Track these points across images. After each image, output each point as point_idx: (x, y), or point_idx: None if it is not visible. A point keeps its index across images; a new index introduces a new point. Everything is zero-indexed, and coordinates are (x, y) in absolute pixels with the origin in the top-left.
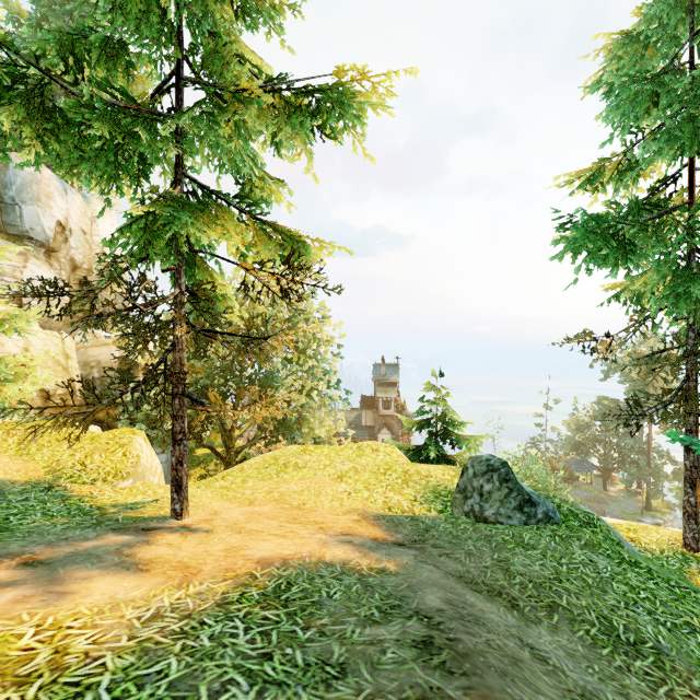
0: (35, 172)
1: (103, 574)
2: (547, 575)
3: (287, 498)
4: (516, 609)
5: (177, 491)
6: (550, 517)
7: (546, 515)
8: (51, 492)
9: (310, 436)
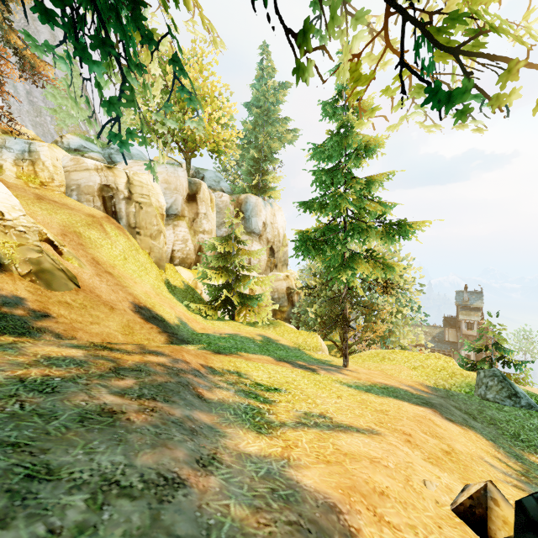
0: (256, 201)
1: (338, 373)
2: (502, 419)
3: (384, 370)
4: (474, 419)
5: (345, 358)
6: (531, 407)
7: (527, 405)
8: (301, 351)
9: (397, 344)
